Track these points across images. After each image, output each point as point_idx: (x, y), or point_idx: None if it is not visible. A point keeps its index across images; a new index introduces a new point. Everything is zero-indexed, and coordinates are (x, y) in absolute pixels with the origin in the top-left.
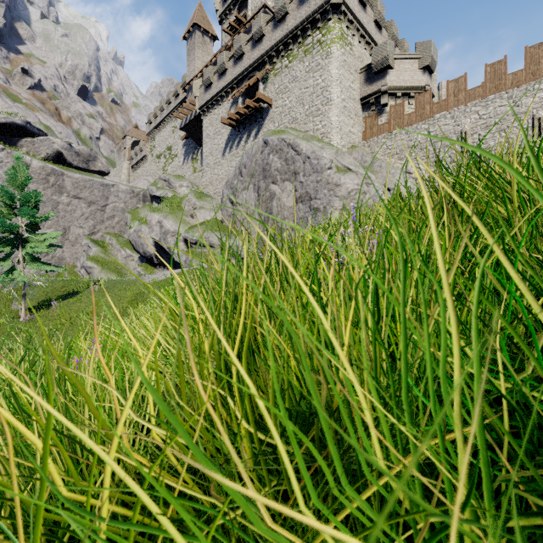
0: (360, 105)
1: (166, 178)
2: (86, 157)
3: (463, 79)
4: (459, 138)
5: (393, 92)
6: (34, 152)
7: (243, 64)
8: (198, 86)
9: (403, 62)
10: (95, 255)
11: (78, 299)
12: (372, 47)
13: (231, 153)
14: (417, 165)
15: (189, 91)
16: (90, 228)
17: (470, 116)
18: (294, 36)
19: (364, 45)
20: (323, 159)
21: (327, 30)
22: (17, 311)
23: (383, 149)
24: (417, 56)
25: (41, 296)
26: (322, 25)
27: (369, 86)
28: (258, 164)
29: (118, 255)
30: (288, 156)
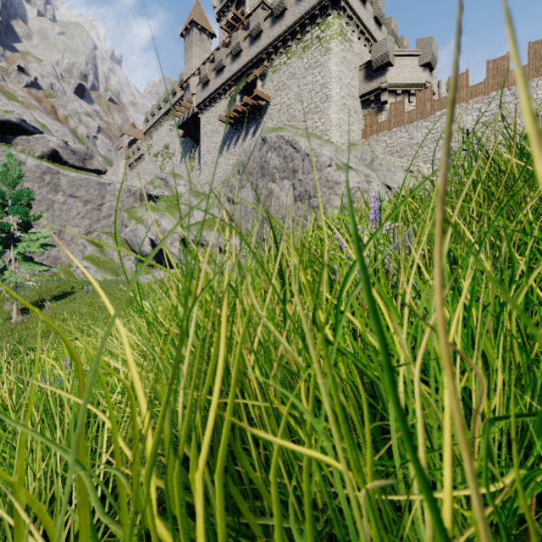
0: (359, 103)
1: (163, 177)
2: (83, 155)
3: (465, 75)
4: (460, 136)
5: (393, 89)
6: (29, 150)
7: (241, 61)
8: (195, 83)
9: (403, 59)
10: (91, 255)
11: (72, 299)
12: (371, 44)
13: (228, 152)
14: (418, 164)
15: (187, 89)
16: (86, 227)
17: (472, 113)
18: (293, 32)
19: (363, 42)
20: (323, 156)
21: (326, 25)
22: (9, 312)
23: (383, 147)
24: (417, 53)
25: (34, 296)
26: (321, 20)
27: (369, 83)
28: (256, 161)
29: (114, 255)
30: (286, 154)
